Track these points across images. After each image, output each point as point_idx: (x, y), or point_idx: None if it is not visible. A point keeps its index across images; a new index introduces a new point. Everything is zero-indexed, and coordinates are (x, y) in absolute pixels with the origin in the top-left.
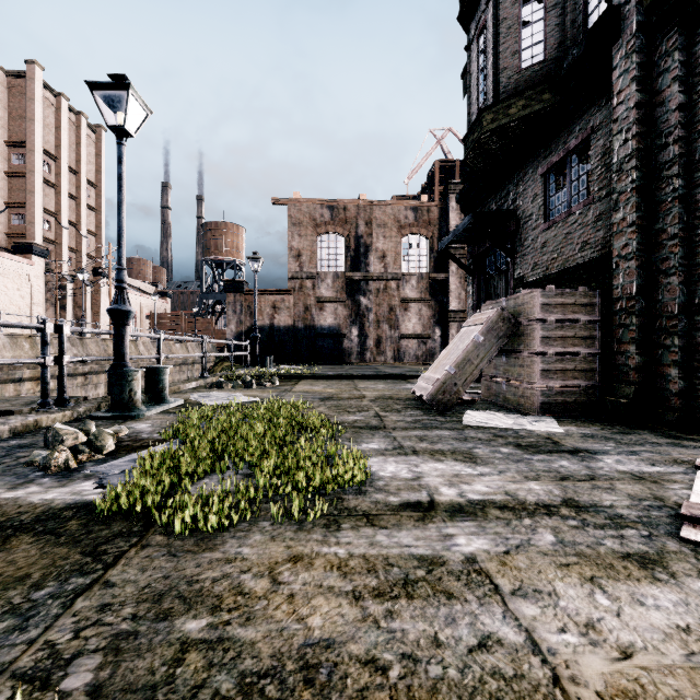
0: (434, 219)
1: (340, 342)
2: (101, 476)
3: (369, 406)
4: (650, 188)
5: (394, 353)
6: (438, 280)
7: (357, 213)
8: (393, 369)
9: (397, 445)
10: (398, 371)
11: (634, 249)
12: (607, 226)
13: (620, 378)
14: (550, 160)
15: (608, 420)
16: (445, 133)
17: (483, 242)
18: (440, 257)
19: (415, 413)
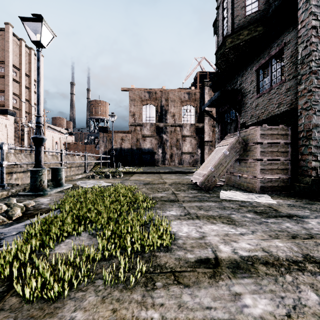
0: (197, 98)
1: (153, 156)
2: (2, 237)
3: (168, 188)
4: (319, 71)
5: (178, 161)
6: (199, 127)
7: (161, 95)
8: (178, 168)
9: (186, 212)
10: (181, 169)
11: (311, 104)
12: (293, 94)
13: (302, 173)
14: (260, 62)
15: (296, 196)
16: (202, 60)
17: (224, 106)
18: (200, 116)
19: (193, 192)
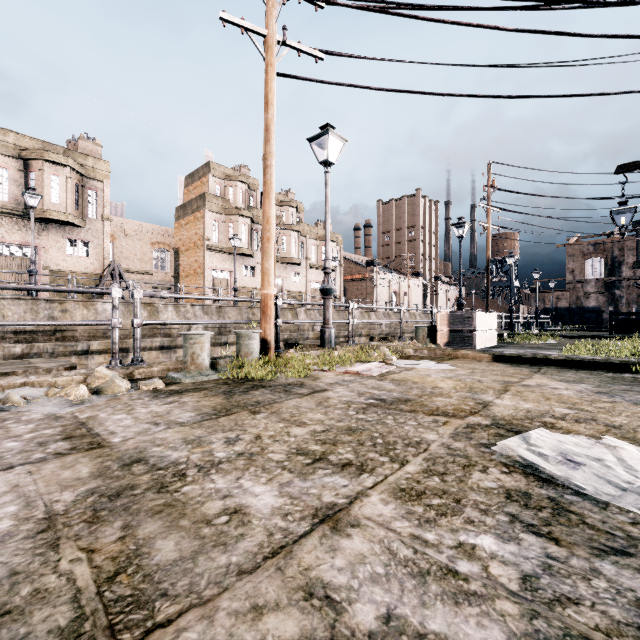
0: None
1: (600, 315)
2: None
3: None
4: None
5: None
6: None
7: (612, 245)
8: None
9: None
10: None
11: None
12: None
13: None
14: None
15: None
16: None
17: None
18: None
19: None
